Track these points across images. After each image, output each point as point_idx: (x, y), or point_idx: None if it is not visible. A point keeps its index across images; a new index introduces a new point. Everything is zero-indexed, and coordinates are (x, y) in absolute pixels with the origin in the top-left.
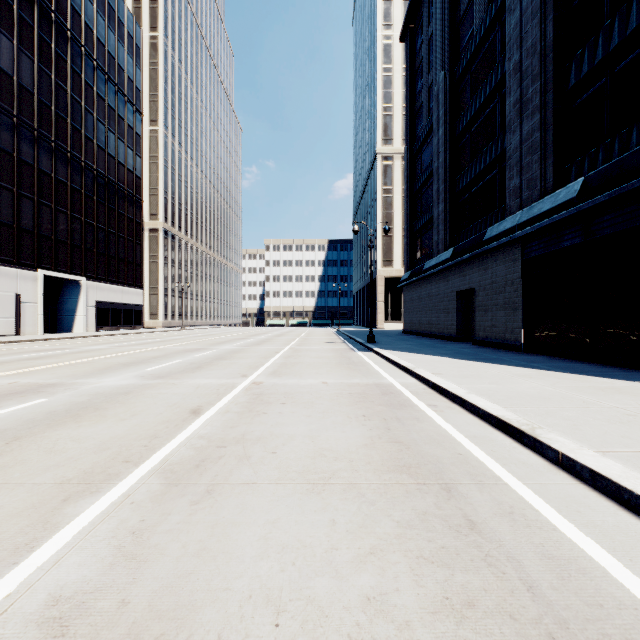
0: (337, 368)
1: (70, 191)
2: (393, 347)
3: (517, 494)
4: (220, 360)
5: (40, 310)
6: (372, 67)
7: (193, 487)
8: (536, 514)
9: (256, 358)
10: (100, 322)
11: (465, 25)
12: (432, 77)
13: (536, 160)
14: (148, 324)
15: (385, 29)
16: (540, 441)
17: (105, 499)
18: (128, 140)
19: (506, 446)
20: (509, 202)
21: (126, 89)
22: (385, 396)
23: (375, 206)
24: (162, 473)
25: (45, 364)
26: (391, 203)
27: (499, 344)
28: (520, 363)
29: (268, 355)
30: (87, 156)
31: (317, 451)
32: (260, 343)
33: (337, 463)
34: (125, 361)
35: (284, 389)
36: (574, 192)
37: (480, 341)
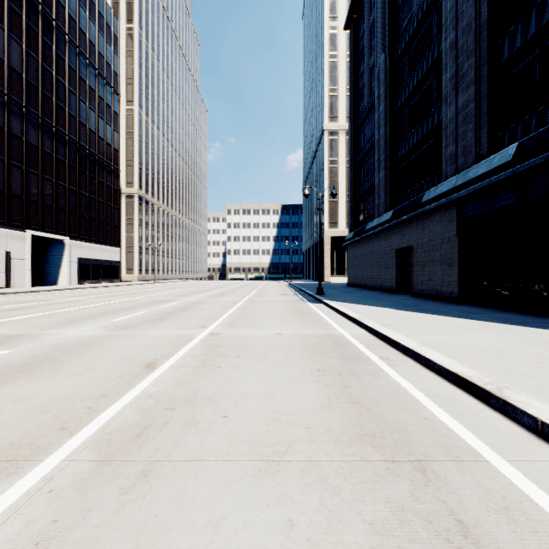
0: (290, 319)
1: (55, 161)
2: (340, 299)
3: (504, 477)
4: (183, 311)
5: (28, 266)
6: (320, 54)
7: (128, 466)
8: (538, 510)
9: (216, 309)
10: (82, 276)
11: (403, 12)
12: (373, 60)
13: (471, 129)
14: (125, 278)
15: (331, 21)
16: (512, 405)
17: (20, 485)
18: (107, 117)
19: (472, 408)
20: (445, 168)
21: (105, 73)
22: (337, 348)
23: (322, 175)
24: (97, 445)
25: (21, 315)
26: (336, 172)
27: (436, 296)
28: (460, 314)
29: (227, 306)
30: (70, 131)
31: (271, 414)
32: (221, 295)
33: (293, 431)
34: (96, 312)
35: (240, 340)
36: (509, 156)
37: (418, 293)
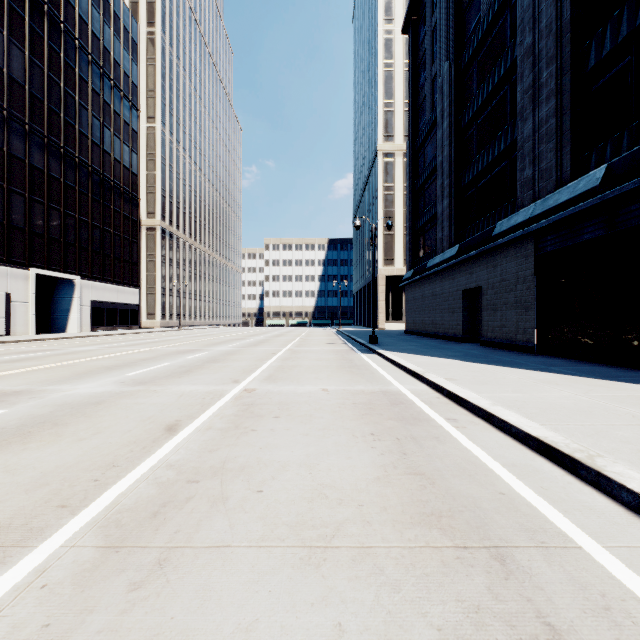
0: (338, 372)
1: (63, 187)
2: (397, 348)
3: (602, 568)
4: (212, 363)
5: (32, 310)
6: (373, 63)
7: (140, 554)
8: None
9: (251, 360)
10: (95, 322)
11: (471, 12)
12: (436, 69)
13: (551, 148)
14: (145, 324)
15: (386, 23)
16: (607, 477)
17: (6, 579)
18: (124, 136)
19: (558, 480)
20: (520, 195)
21: (122, 84)
22: (395, 407)
23: (376, 204)
24: (104, 527)
25: (22, 367)
26: (392, 201)
27: (510, 345)
28: (538, 367)
29: (264, 357)
30: (81, 152)
31: (316, 489)
32: (257, 344)
33: (342, 509)
34: (110, 364)
35: (279, 398)
36: (596, 180)
37: (488, 342)
